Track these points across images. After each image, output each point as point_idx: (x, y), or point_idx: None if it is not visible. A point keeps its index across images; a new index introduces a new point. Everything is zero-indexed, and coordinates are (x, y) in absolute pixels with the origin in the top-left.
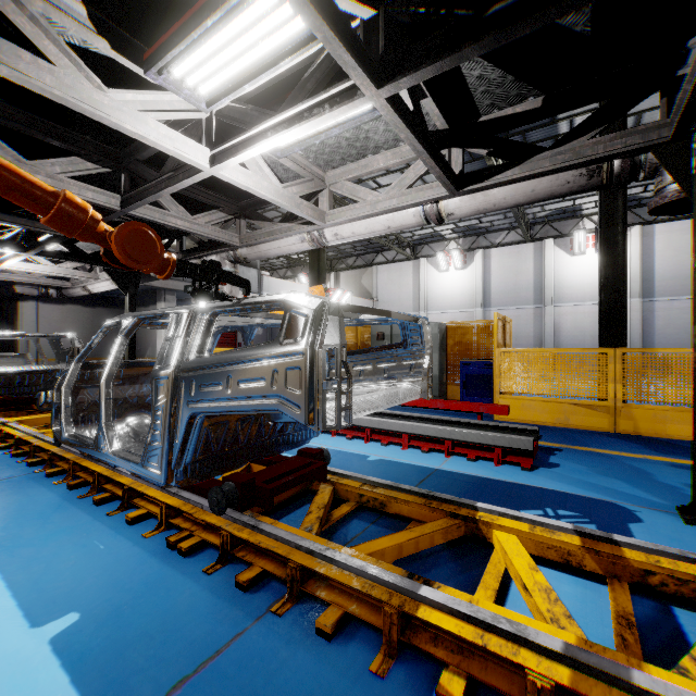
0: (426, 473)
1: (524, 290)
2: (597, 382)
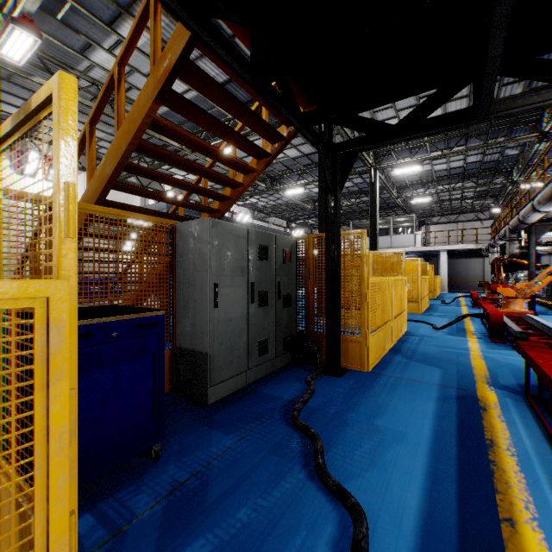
0: None
1: None
2: None
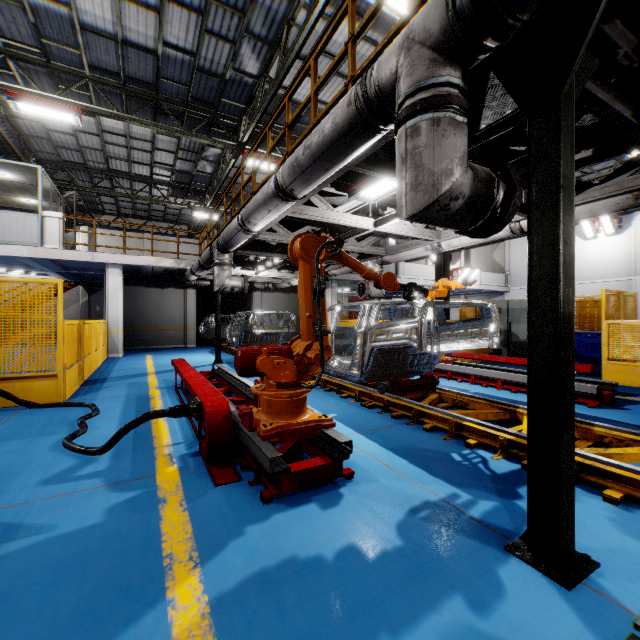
0: (507, 401)
1: None
2: None
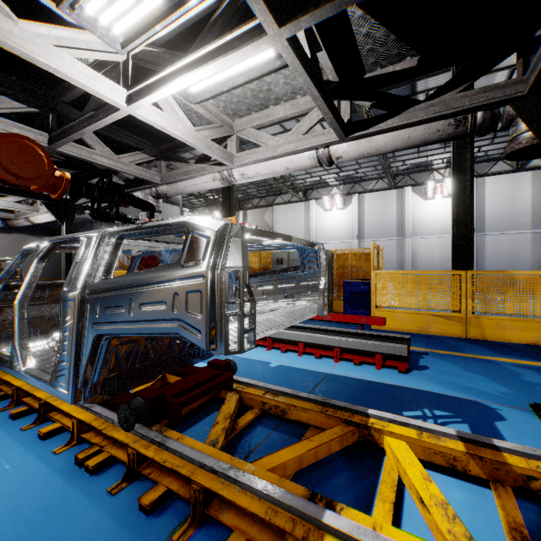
0: (320, 378)
1: (389, 226)
2: (452, 297)
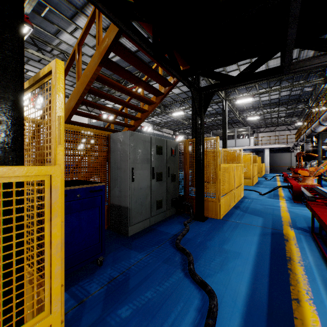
0: None
1: None
2: None
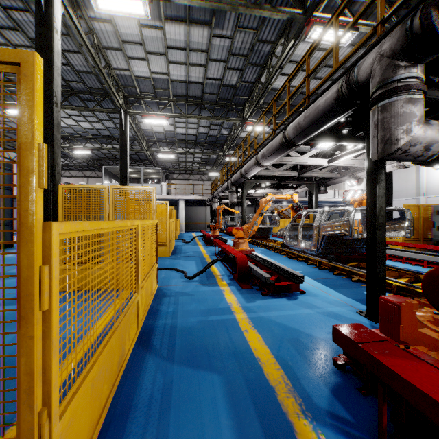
0: None
1: None
2: None
